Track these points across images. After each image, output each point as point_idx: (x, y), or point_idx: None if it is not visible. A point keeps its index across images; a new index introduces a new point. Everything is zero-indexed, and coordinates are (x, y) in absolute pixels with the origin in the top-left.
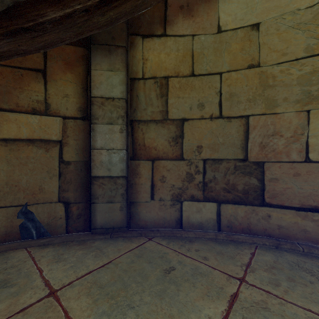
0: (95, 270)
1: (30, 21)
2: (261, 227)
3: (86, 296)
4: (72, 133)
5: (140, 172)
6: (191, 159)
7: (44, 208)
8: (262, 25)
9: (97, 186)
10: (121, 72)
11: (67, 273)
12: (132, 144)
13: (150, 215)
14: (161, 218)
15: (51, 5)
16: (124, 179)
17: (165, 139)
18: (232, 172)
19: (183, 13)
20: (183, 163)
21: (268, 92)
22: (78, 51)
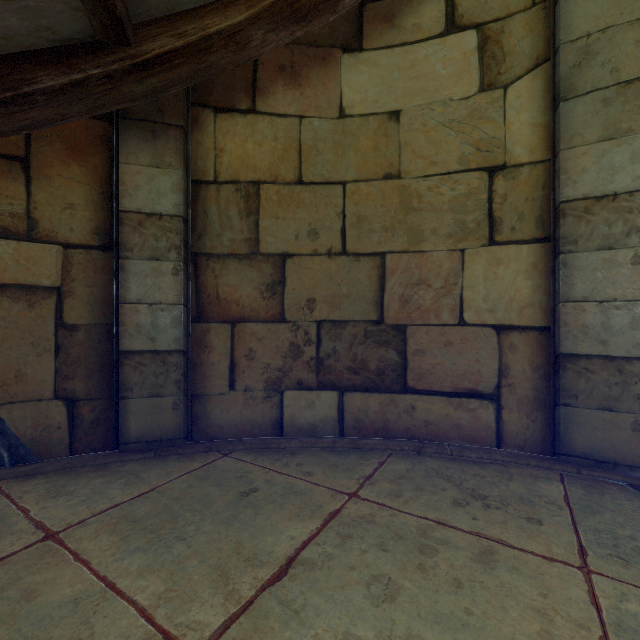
0: (125, 503)
1: (6, 90)
2: (402, 425)
3: (110, 534)
4: (81, 275)
5: (211, 343)
6: (297, 321)
7: (25, 410)
8: (404, 114)
9: (130, 369)
10: (175, 170)
11: (75, 510)
12: (196, 295)
13: (229, 416)
14: (247, 421)
15: (45, 66)
16: (181, 356)
17: (255, 287)
18: (360, 341)
19: (285, 79)
20: (285, 328)
21: (412, 218)
22: (94, 126)
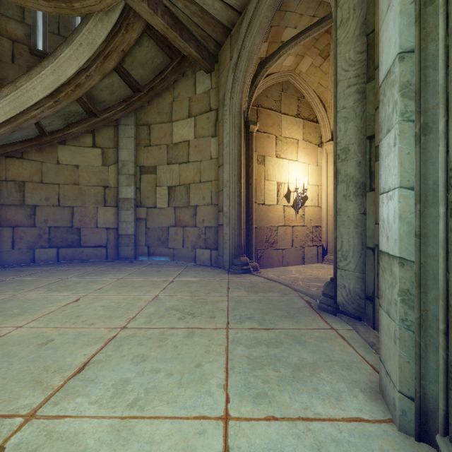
0: None
1: None
2: (80, 257)
3: None
4: None
5: (4, 234)
6: (41, 227)
7: None
8: (80, 167)
9: None
10: None
11: None
12: None
13: (12, 258)
14: (20, 259)
15: None
16: None
17: (23, 216)
18: (65, 233)
19: (36, 149)
20: (36, 229)
21: (83, 197)
22: None
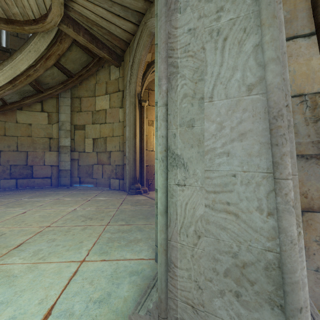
0: None
1: None
2: (32, 185)
3: None
4: None
5: None
6: (4, 165)
7: None
8: (32, 125)
9: None
10: None
11: None
12: None
13: None
14: None
15: None
16: None
17: None
18: (22, 169)
19: (1, 113)
20: (1, 166)
21: (34, 145)
22: None
